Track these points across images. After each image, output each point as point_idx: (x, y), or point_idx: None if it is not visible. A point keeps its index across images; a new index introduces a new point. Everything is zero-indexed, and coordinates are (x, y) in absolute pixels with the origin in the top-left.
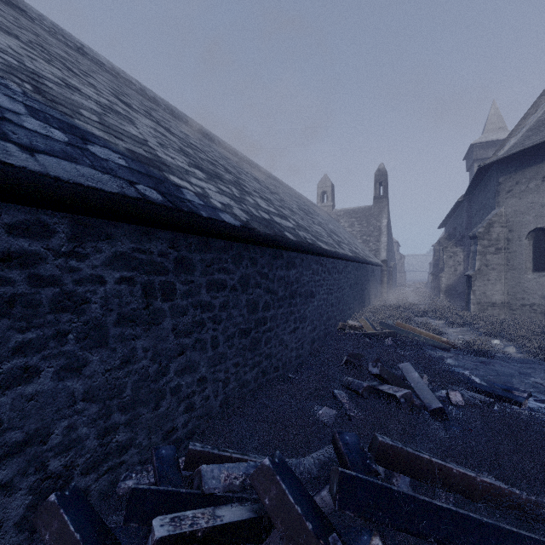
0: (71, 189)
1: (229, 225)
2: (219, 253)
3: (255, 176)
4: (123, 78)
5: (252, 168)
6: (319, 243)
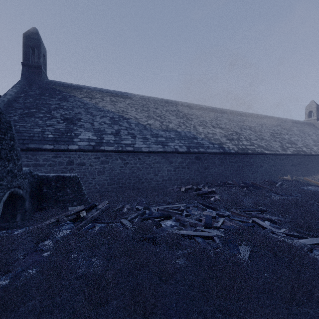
0: (215, 152)
1: (232, 152)
2: (231, 157)
3: (251, 125)
4: (208, 109)
5: (252, 118)
6: (265, 151)
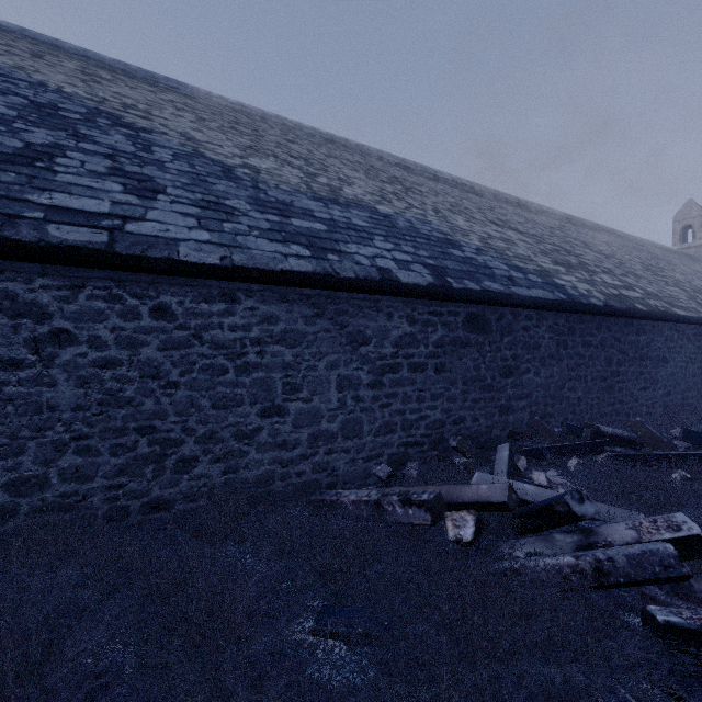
0: (543, 301)
1: (597, 306)
2: (587, 324)
3: (583, 240)
4: (459, 185)
5: (574, 226)
6: (674, 309)
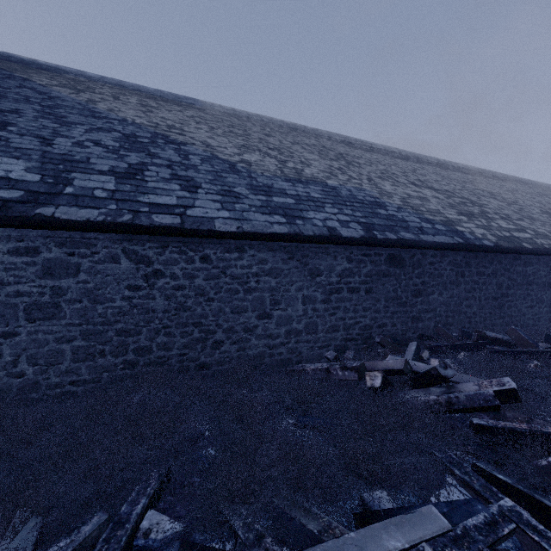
0: (444, 244)
1: (488, 246)
2: (481, 259)
3: (490, 190)
4: (390, 152)
5: (485, 178)
6: None
